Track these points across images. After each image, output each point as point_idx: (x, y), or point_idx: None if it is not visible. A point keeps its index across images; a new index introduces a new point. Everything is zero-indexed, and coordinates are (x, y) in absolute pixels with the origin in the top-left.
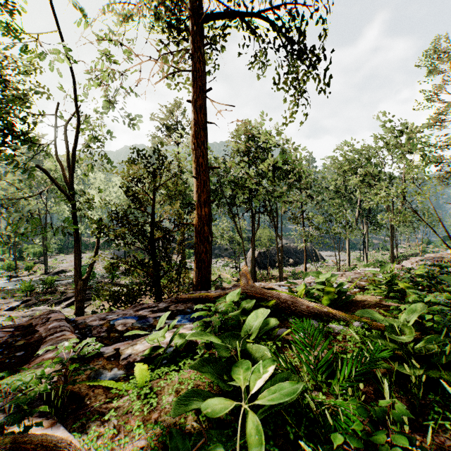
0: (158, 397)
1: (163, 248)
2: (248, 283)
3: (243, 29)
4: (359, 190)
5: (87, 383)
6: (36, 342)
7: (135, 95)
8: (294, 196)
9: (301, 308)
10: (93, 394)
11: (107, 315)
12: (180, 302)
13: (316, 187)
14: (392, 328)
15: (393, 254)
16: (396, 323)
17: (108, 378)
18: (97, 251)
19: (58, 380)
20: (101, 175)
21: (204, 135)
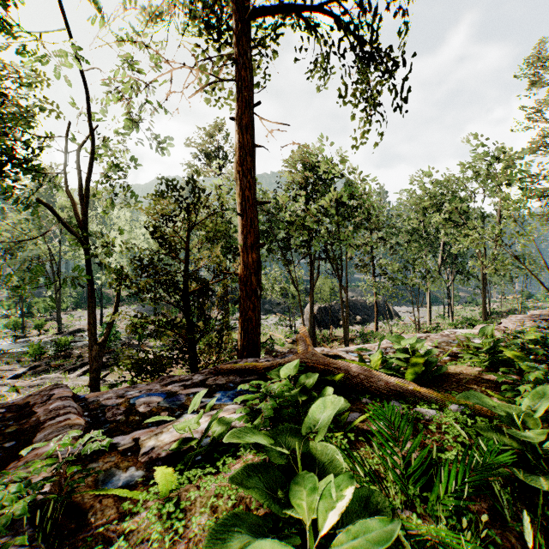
0: (187, 516)
1: (199, 304)
2: (307, 350)
3: (300, 29)
4: (443, 231)
5: (90, 493)
6: (32, 429)
7: (165, 112)
8: (362, 238)
9: (378, 384)
10: (100, 507)
11: (126, 391)
12: (220, 374)
13: (390, 228)
14: (509, 417)
15: (486, 310)
16: (513, 411)
17: (121, 482)
18: (117, 307)
19: (54, 486)
20: (127, 214)
21: (251, 161)
